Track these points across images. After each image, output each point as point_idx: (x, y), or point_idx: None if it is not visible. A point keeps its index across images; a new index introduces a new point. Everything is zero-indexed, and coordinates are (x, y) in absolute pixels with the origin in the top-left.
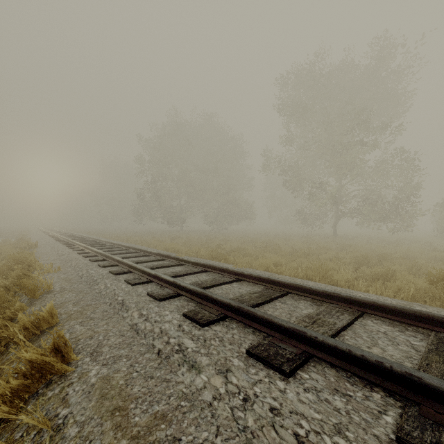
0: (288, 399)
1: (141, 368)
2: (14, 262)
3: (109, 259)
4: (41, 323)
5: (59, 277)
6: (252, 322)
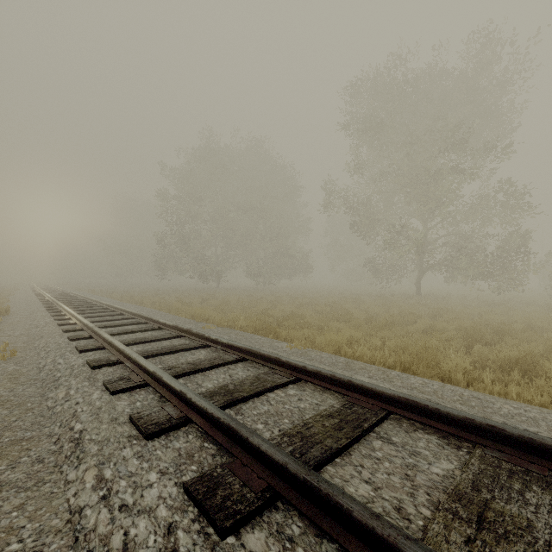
0: None
1: None
2: None
3: (97, 336)
4: None
5: (5, 370)
6: (341, 530)
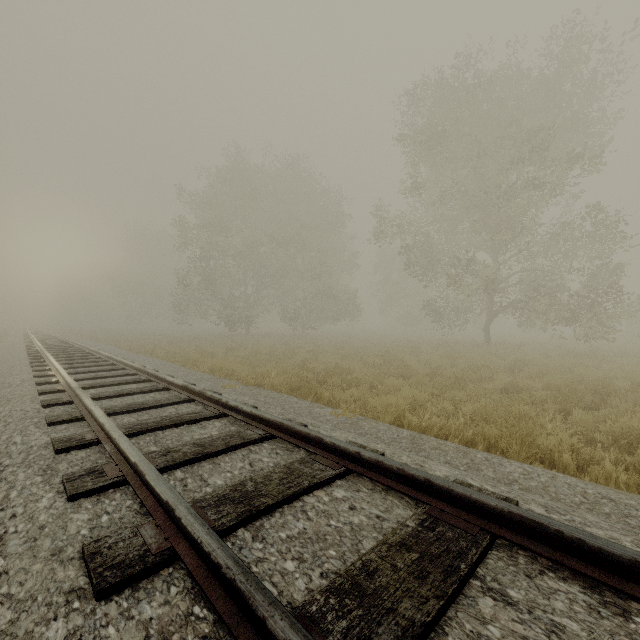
0: None
1: None
2: None
3: (79, 400)
4: None
5: None
6: None
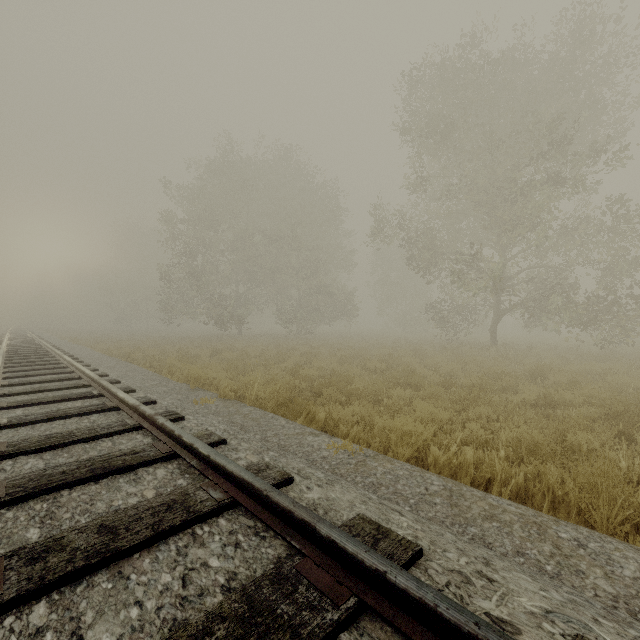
0: None
1: None
2: None
3: None
4: None
5: None
6: None
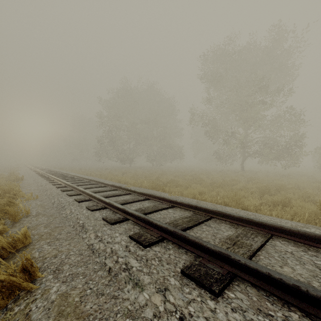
0: (219, 319)
1: (94, 285)
2: (3, 192)
3: (75, 189)
4: (17, 243)
5: (36, 203)
6: (185, 244)
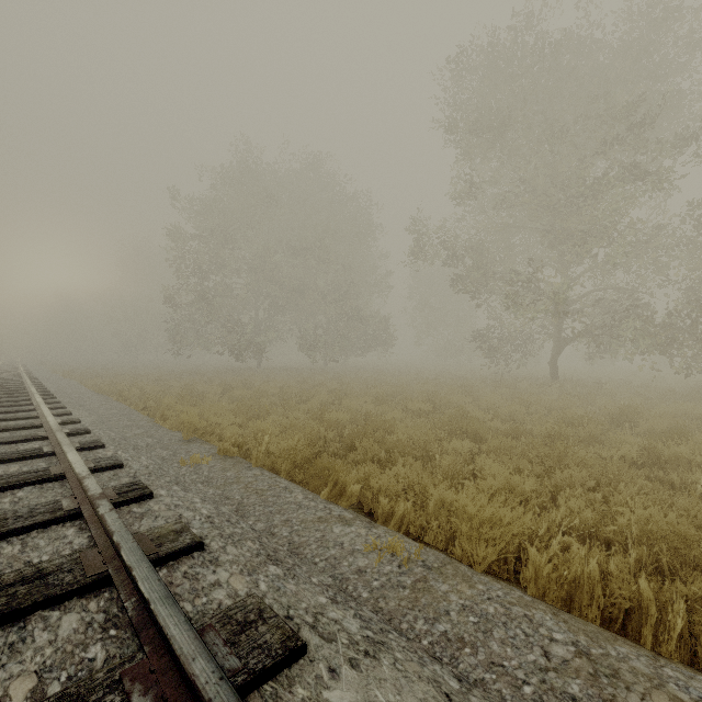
0: None
1: None
2: None
3: None
4: None
5: None
6: None
